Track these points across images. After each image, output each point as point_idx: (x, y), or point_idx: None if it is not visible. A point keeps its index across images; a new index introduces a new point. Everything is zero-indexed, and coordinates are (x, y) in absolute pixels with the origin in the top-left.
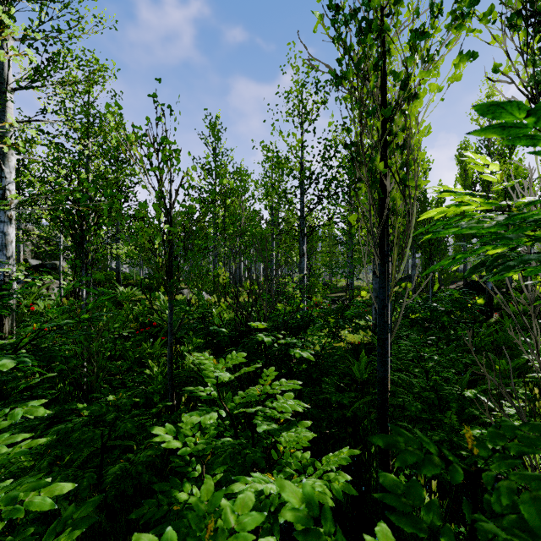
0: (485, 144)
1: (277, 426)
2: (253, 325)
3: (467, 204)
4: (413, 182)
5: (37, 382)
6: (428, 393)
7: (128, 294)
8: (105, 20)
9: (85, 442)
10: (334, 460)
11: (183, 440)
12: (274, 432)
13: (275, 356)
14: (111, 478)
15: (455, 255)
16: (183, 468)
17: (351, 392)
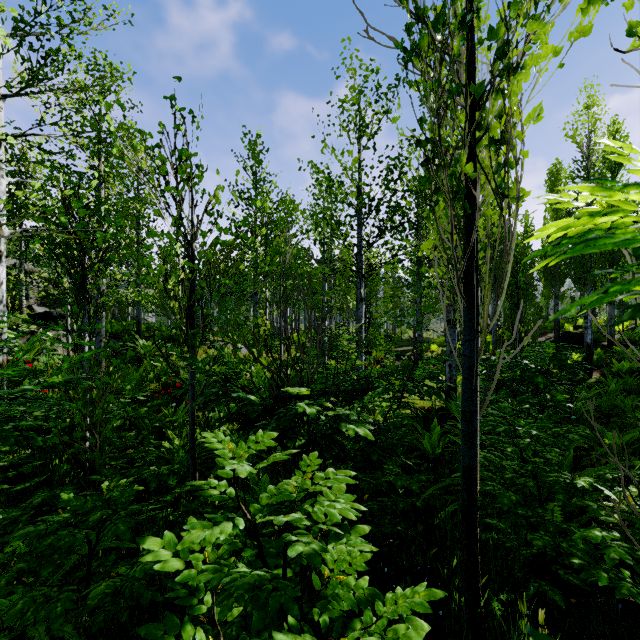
0: (583, 166)
1: (319, 546)
2: (291, 391)
3: (610, 211)
4: (513, 192)
5: (28, 458)
6: (524, 479)
7: (151, 348)
8: (118, 13)
9: (61, 551)
10: (404, 606)
11: (186, 558)
12: (313, 558)
13: (322, 432)
14: (96, 600)
15: (608, 287)
16: (185, 600)
17: (421, 474)
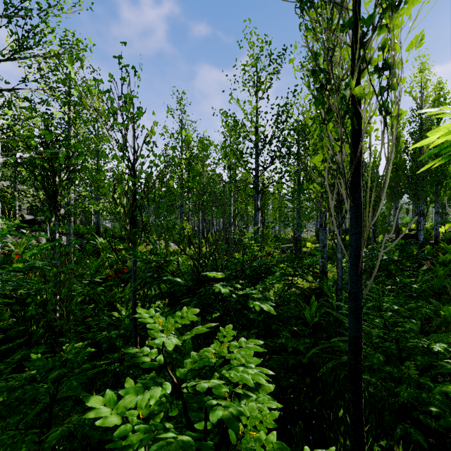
0: (418, 113)
1: (236, 410)
2: (209, 275)
3: None
4: (392, 112)
5: (15, 324)
6: (388, 343)
7: (107, 244)
8: (82, 1)
9: (26, 402)
10: None
11: (123, 414)
12: (231, 423)
13: (233, 307)
14: (54, 441)
15: None
16: (122, 450)
17: (306, 338)
